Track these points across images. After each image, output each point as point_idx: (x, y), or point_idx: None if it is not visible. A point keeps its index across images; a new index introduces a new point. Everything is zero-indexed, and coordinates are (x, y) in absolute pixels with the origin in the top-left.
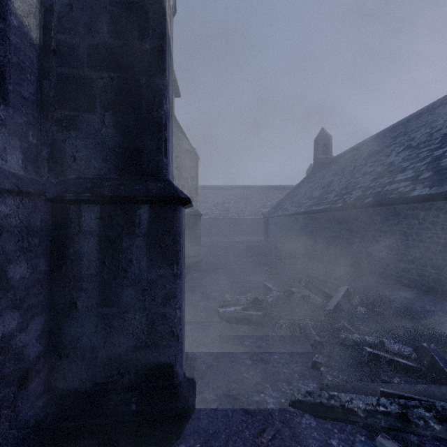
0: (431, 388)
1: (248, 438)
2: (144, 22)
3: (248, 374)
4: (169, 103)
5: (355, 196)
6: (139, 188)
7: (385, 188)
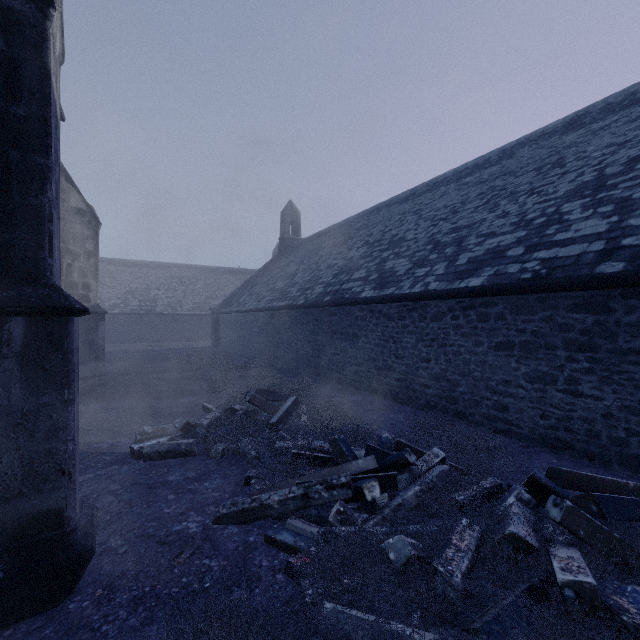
0: (332, 469)
1: (163, 564)
2: (16, 79)
3: (169, 509)
4: (55, 186)
5: (317, 293)
6: (8, 295)
7: (343, 286)
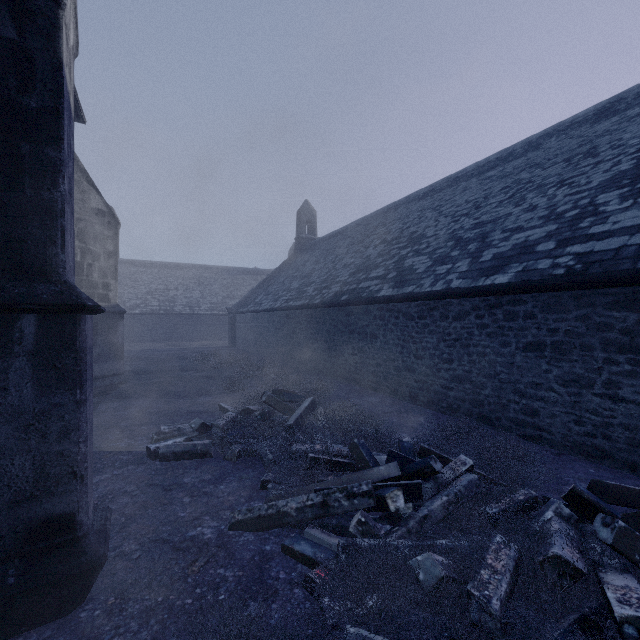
0: (352, 476)
1: (177, 573)
2: (28, 70)
3: (184, 513)
4: (68, 180)
5: (333, 292)
6: (20, 292)
7: (360, 285)
